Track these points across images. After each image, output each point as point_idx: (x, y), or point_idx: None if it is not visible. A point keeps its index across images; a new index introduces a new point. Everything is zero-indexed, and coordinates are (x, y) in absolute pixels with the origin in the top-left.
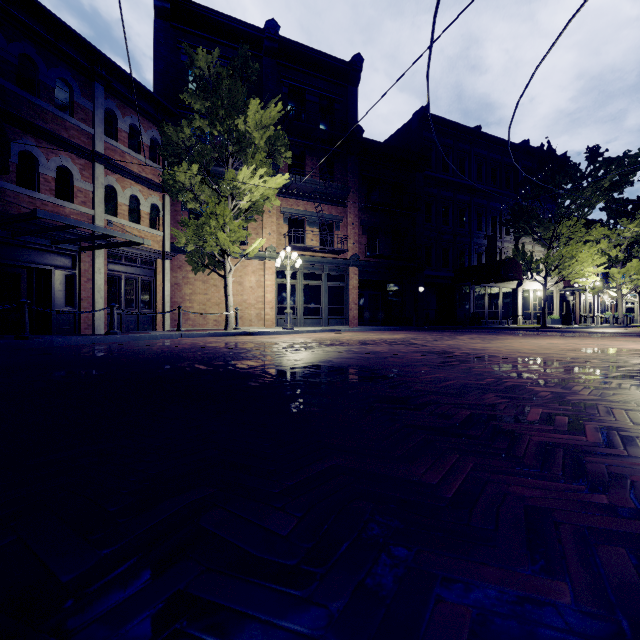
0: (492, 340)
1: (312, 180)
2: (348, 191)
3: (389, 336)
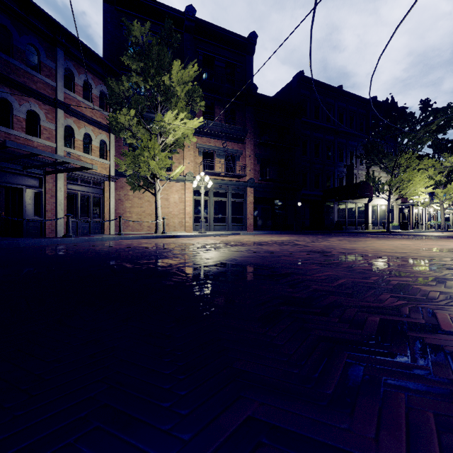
0: (356, 241)
1: (220, 124)
2: (246, 132)
3: (277, 238)
